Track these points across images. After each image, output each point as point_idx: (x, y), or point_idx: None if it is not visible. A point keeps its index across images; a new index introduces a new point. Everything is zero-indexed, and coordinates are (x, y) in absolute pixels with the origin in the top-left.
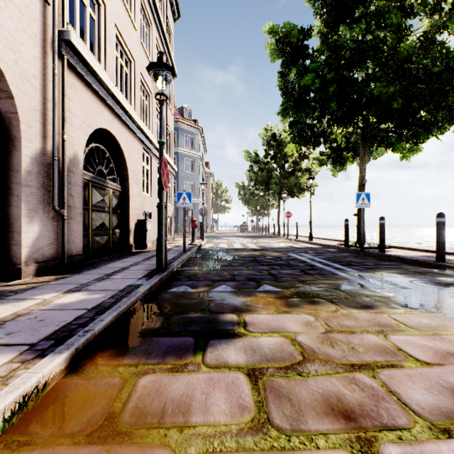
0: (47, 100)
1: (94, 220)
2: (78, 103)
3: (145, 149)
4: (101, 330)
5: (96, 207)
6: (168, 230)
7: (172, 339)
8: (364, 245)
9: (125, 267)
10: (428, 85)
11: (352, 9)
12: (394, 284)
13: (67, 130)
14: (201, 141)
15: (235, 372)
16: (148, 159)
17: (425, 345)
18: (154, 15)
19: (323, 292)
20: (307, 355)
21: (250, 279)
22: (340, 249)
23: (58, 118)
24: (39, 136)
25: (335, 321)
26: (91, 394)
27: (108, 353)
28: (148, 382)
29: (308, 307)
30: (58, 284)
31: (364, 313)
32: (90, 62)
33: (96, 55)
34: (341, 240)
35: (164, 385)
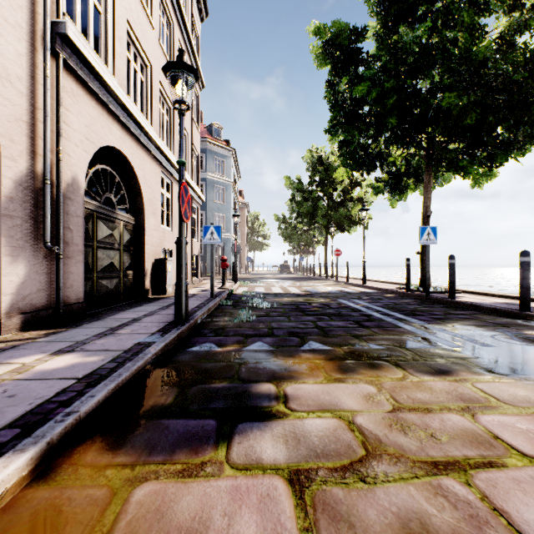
0: (37, 108)
1: (100, 260)
2: (78, 114)
3: (164, 173)
4: (89, 411)
5: (103, 243)
6: (194, 271)
7: (186, 422)
8: (429, 290)
9: (136, 318)
10: (508, 96)
11: (415, 6)
12: (472, 340)
13: (63, 147)
14: (234, 165)
15: (272, 477)
16: (169, 185)
17: (529, 429)
18: (177, 11)
19: (385, 351)
20: (371, 446)
21: (292, 334)
22: (400, 294)
23: (51, 131)
24: (25, 154)
25: (404, 394)
26: (59, 517)
27: (96, 446)
28: (146, 495)
29: (367, 373)
30: (47, 341)
31: (441, 381)
32: (93, 63)
33: (102, 56)
34: (401, 283)
35: (169, 500)
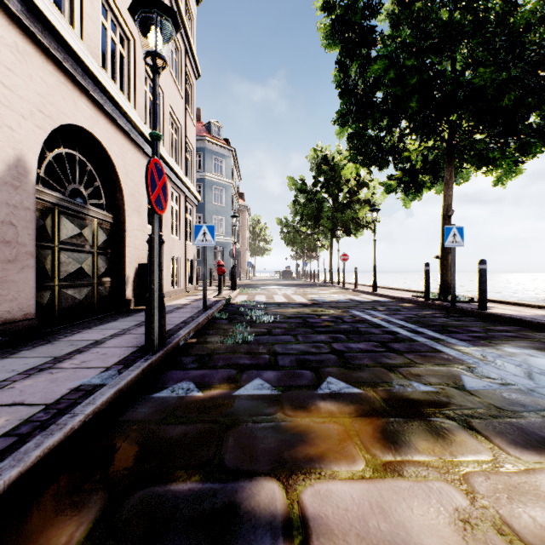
0: None
1: (64, 265)
2: (26, 78)
3: None
4: None
5: (68, 245)
6: (188, 277)
7: None
8: None
9: (99, 339)
10: None
11: None
12: None
13: (1, 117)
14: (234, 166)
15: None
16: None
17: None
18: None
19: (440, 397)
20: None
21: (302, 364)
22: (418, 303)
23: None
24: None
25: (521, 511)
26: None
27: None
28: None
29: (432, 448)
30: None
31: None
32: (46, 13)
33: (65, 14)
34: (415, 291)
35: None
